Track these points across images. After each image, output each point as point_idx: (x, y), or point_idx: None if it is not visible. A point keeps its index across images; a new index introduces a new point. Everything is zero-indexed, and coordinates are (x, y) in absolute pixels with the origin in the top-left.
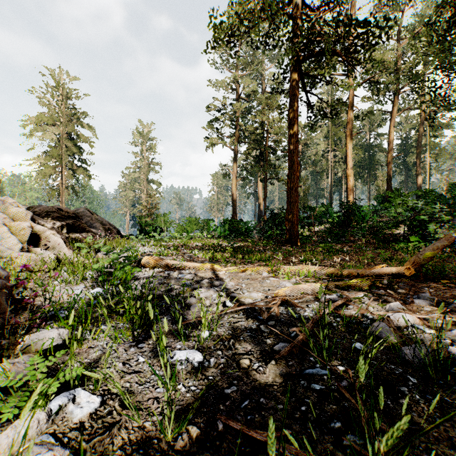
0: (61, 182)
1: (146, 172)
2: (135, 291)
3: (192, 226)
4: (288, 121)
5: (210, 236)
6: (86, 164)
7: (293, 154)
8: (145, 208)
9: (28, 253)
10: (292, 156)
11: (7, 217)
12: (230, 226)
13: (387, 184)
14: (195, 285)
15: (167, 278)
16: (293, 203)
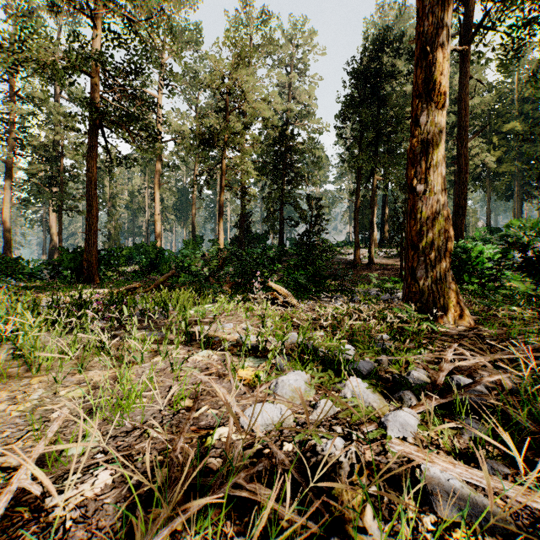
0: None
1: None
2: None
3: None
4: (87, 168)
5: None
6: None
7: (92, 199)
8: None
9: None
10: (91, 201)
11: None
12: (3, 266)
13: (192, 231)
14: None
15: None
16: (92, 245)
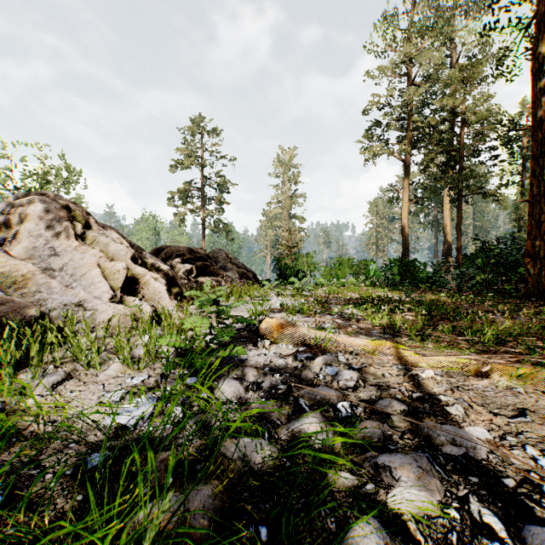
0: (203, 224)
1: (288, 206)
2: (219, 414)
3: (343, 270)
4: (534, 66)
5: (370, 284)
6: (226, 202)
7: None
8: (285, 247)
9: (117, 304)
10: (542, 132)
11: (103, 256)
12: (401, 270)
13: None
14: (366, 424)
15: (297, 375)
16: None
